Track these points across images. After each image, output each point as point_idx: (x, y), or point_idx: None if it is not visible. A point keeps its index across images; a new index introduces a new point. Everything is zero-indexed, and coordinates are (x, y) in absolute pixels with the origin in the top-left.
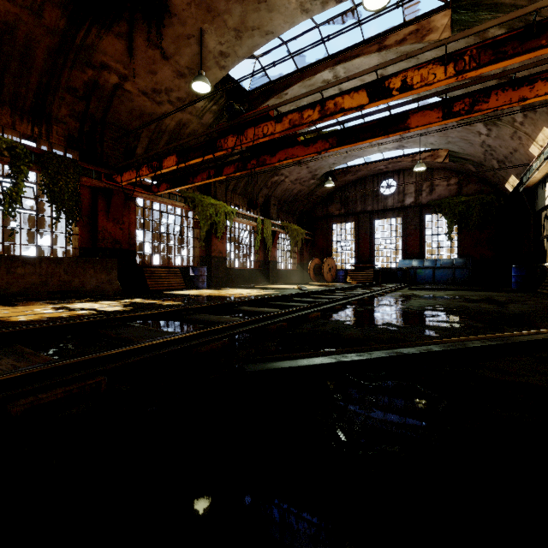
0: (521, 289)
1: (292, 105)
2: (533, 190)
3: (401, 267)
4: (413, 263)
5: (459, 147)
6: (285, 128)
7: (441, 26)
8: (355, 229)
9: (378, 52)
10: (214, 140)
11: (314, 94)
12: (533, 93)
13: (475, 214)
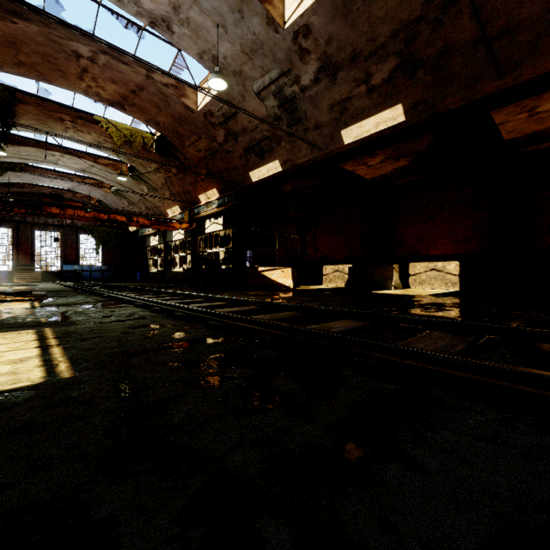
0: (144, 281)
1: (16, 151)
2: (144, 237)
3: (76, 270)
4: (76, 267)
5: (110, 203)
6: (91, 217)
7: (124, 170)
8: (14, 235)
9: (94, 162)
10: (40, 205)
11: (39, 154)
12: (162, 228)
13: (113, 240)
